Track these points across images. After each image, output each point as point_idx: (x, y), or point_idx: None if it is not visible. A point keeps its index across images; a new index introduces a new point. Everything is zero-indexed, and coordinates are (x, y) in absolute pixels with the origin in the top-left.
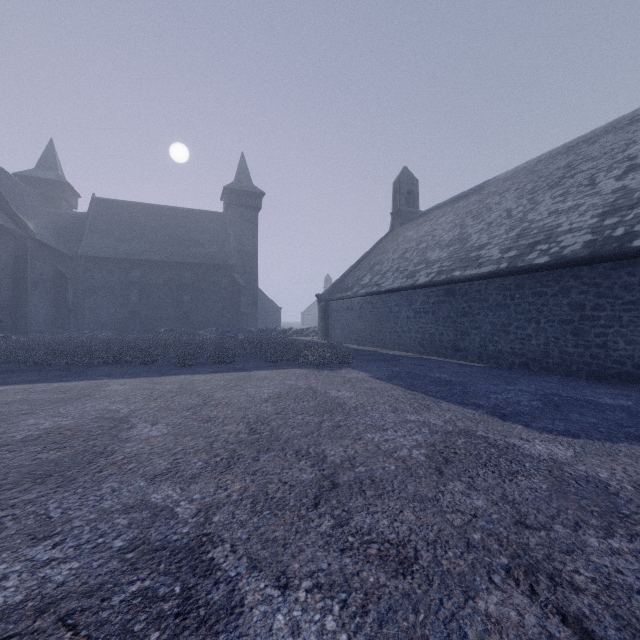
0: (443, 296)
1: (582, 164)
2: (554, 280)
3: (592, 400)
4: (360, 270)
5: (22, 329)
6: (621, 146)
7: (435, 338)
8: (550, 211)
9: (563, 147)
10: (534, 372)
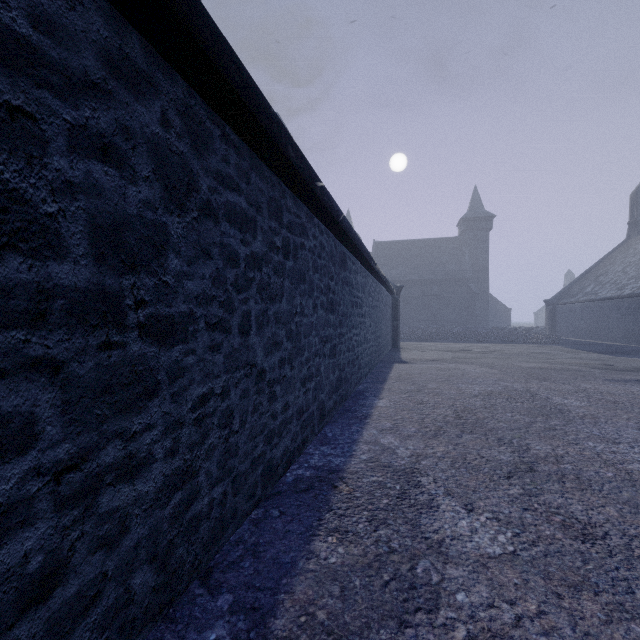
0: (639, 304)
1: None
2: None
3: None
4: (587, 279)
5: None
6: None
7: (635, 332)
8: None
9: None
10: None
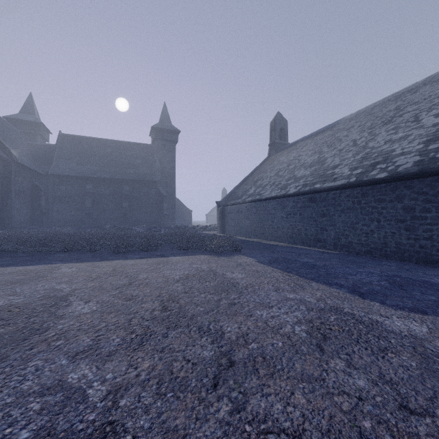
0: (307, 202)
1: (408, 107)
2: (391, 190)
3: (426, 280)
4: (247, 184)
5: (8, 226)
6: (437, 93)
7: (301, 232)
8: (386, 140)
9: (392, 96)
10: (376, 257)
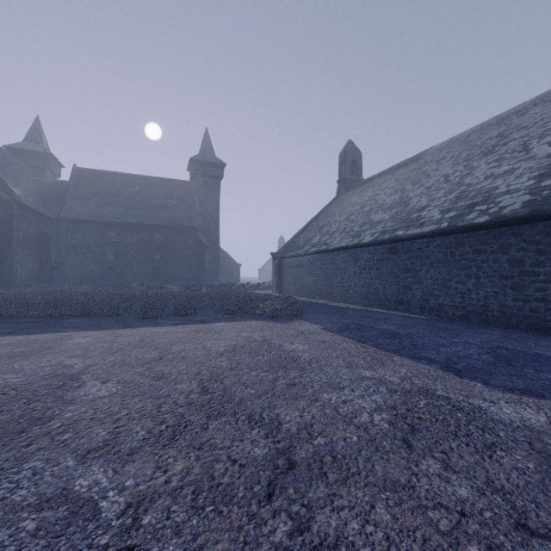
0: (387, 254)
1: (514, 133)
2: (494, 238)
3: (540, 353)
4: (310, 231)
5: (8, 283)
6: (550, 116)
7: (379, 292)
8: (486, 175)
9: (494, 119)
10: (474, 324)
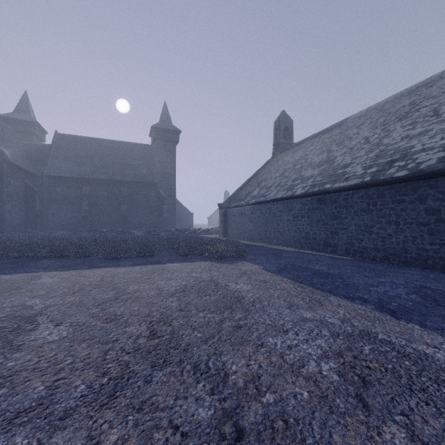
0: (316, 204)
1: (424, 101)
2: (412, 190)
3: None
4: (250, 185)
5: None
6: None
7: (310, 236)
8: (402, 136)
9: (405, 91)
10: (394, 264)
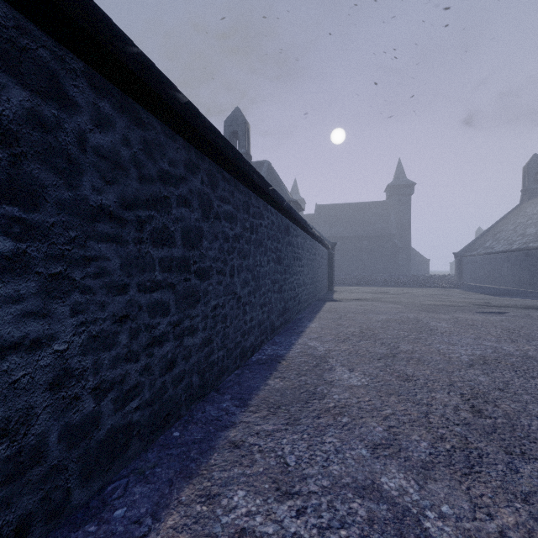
0: (524, 256)
1: None
2: None
3: None
4: (487, 236)
5: None
6: None
7: (520, 279)
8: None
9: None
10: None
